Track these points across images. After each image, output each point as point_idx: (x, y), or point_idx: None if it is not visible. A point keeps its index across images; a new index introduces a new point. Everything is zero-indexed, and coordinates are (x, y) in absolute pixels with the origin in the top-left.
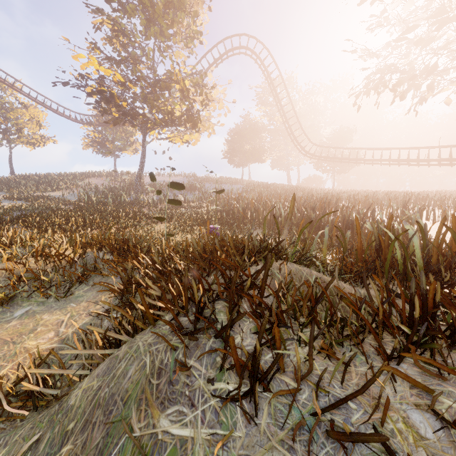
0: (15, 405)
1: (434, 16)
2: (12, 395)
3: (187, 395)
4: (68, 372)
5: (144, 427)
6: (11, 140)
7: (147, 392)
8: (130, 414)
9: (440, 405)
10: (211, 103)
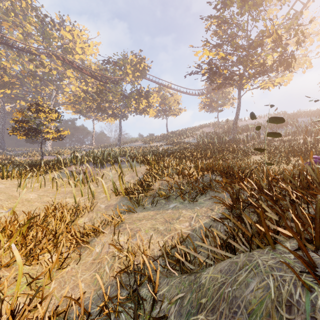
0: (171, 261)
1: None
2: (169, 254)
3: None
4: (199, 256)
5: None
6: (167, 114)
7: None
8: None
9: None
10: (307, 39)
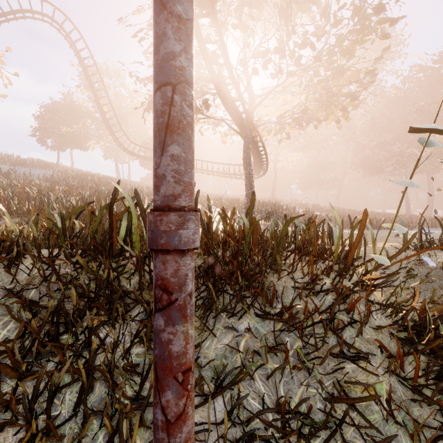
0: None
1: None
2: None
3: None
4: None
5: None
6: None
7: None
8: None
9: None
10: None
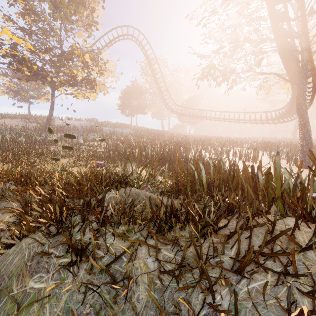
0: None
1: (232, 43)
2: None
3: (46, 267)
4: None
5: (19, 288)
6: None
7: (24, 270)
8: (12, 283)
9: (161, 254)
10: (106, 72)
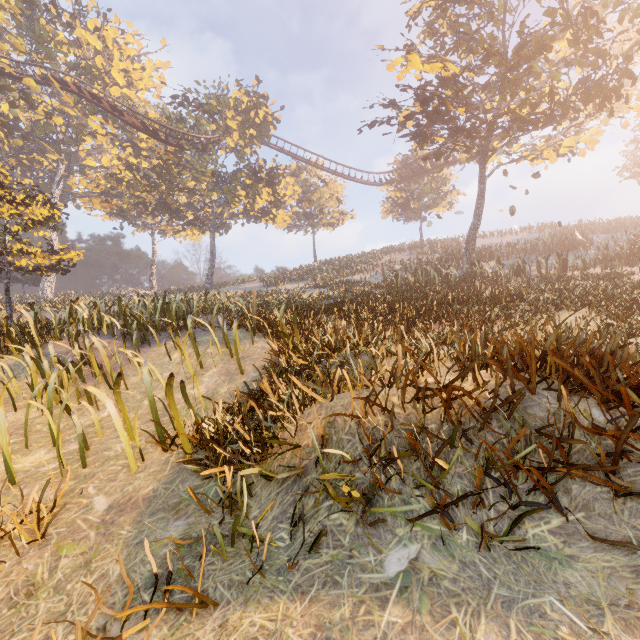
0: None
1: None
2: None
3: None
4: None
5: None
6: (314, 224)
7: None
8: None
9: None
10: None
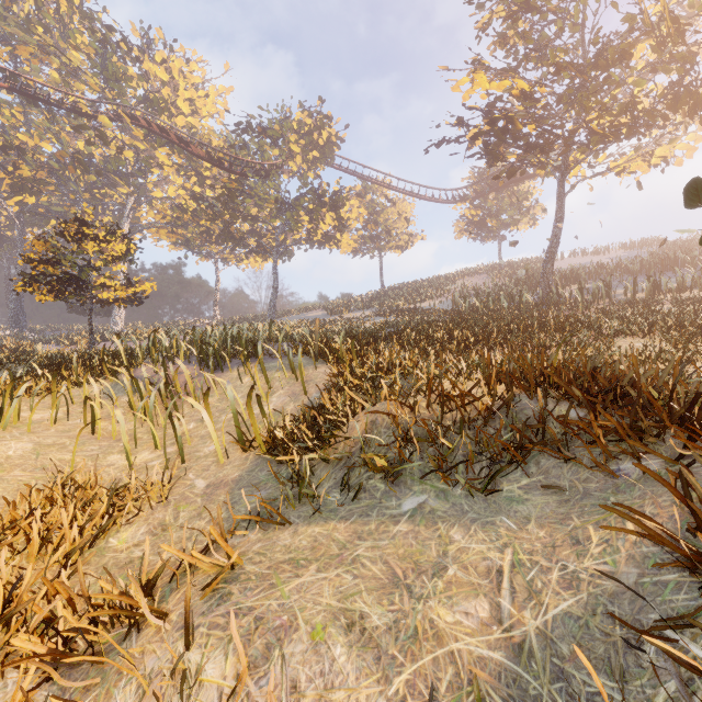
0: None
1: None
2: None
3: None
4: None
5: None
6: (381, 247)
7: None
8: None
9: None
10: None
